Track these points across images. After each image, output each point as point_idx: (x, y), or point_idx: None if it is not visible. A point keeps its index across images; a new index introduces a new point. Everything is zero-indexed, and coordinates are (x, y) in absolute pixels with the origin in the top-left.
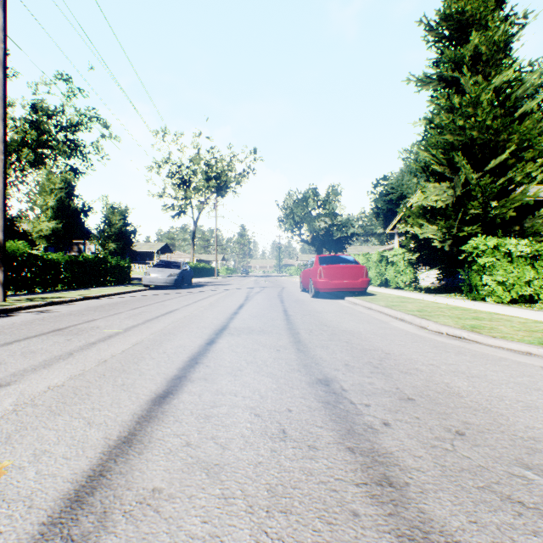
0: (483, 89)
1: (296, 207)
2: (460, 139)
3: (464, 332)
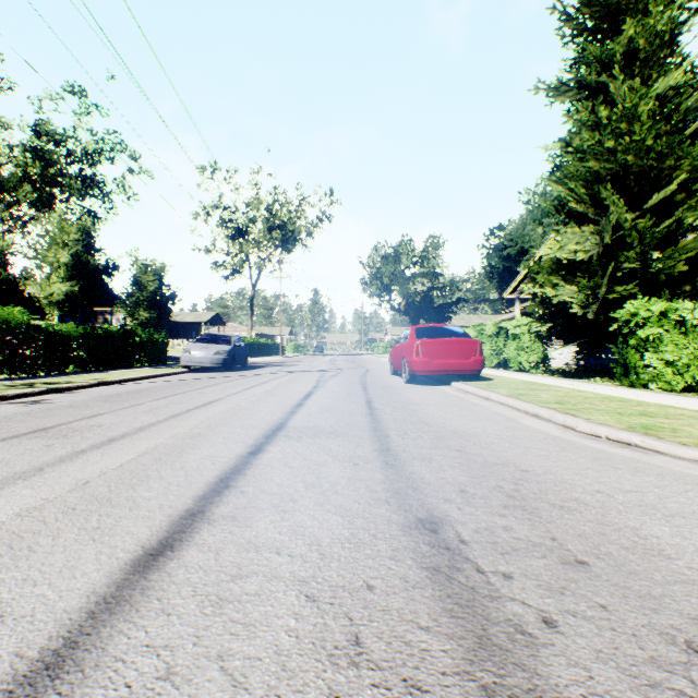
0: (642, 96)
1: (385, 265)
2: (608, 167)
3: (635, 435)
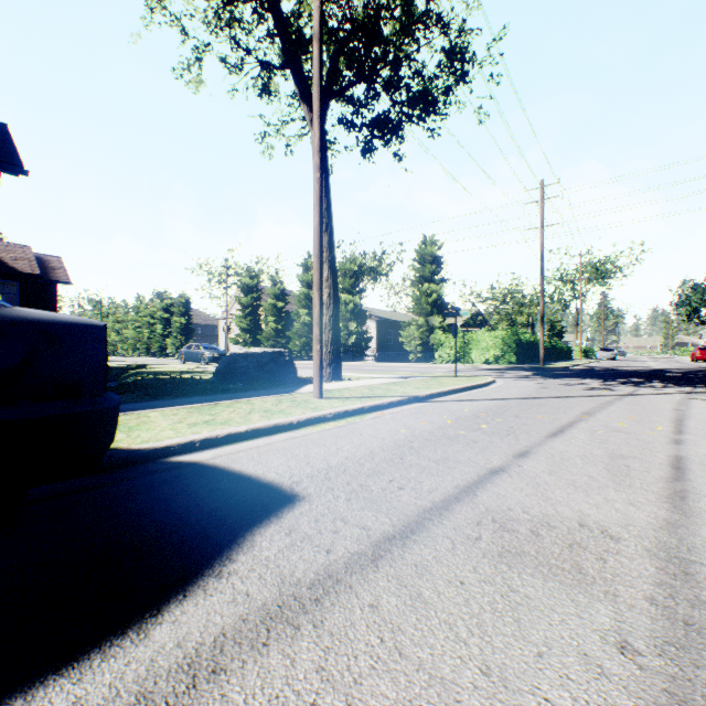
0: None
1: (692, 294)
2: None
3: None
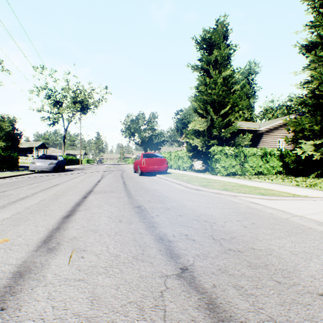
0: (218, 77)
1: (132, 124)
2: (209, 99)
3: (200, 187)
